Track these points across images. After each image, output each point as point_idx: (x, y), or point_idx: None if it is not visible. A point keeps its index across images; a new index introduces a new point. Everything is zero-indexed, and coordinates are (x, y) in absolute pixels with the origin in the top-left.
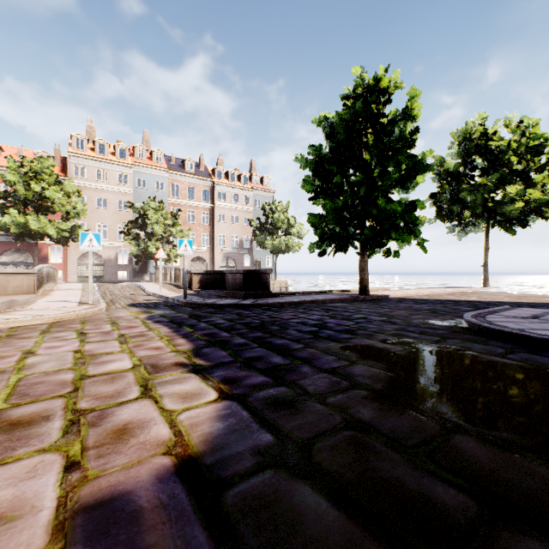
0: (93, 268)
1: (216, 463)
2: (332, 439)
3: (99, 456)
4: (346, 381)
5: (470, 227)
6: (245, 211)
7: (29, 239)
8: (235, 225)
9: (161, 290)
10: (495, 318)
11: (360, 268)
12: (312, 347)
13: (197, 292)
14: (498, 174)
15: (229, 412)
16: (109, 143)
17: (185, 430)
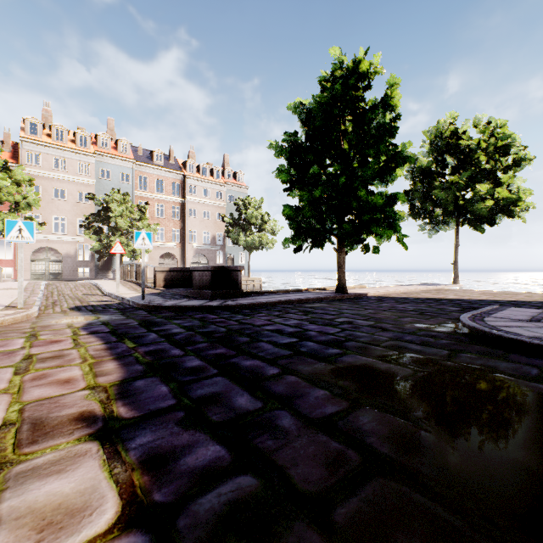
0: (49, 265)
1: None
2: None
3: None
4: (354, 449)
5: (440, 225)
6: (218, 206)
7: None
8: (207, 220)
9: (118, 289)
10: (496, 322)
11: (338, 264)
12: (293, 373)
13: (161, 291)
14: (469, 172)
15: None
16: (68, 129)
17: None
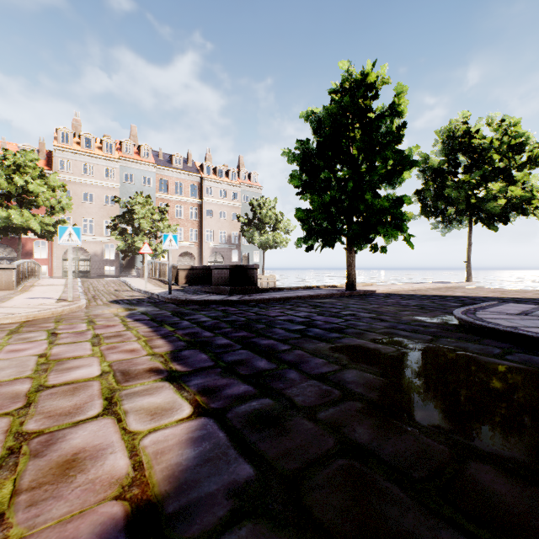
0: (79, 263)
1: (180, 512)
2: (324, 471)
3: (32, 504)
4: (337, 390)
5: (453, 223)
6: (233, 207)
7: (13, 234)
8: (223, 220)
9: (146, 285)
10: (485, 315)
11: (347, 263)
12: (300, 349)
13: (183, 287)
14: (481, 171)
15: (203, 433)
16: (95, 137)
17: (148, 460)
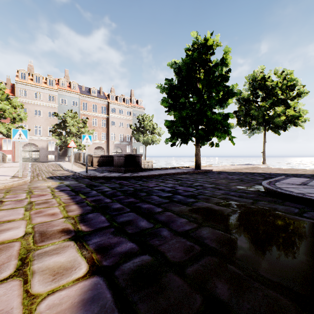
0: (32, 153)
1: None
2: None
3: None
4: (198, 245)
5: (255, 130)
6: (127, 119)
7: None
8: (121, 127)
9: (72, 167)
10: (281, 185)
11: (196, 153)
12: (169, 211)
13: (96, 168)
14: (271, 100)
15: (93, 294)
16: (42, 76)
17: None
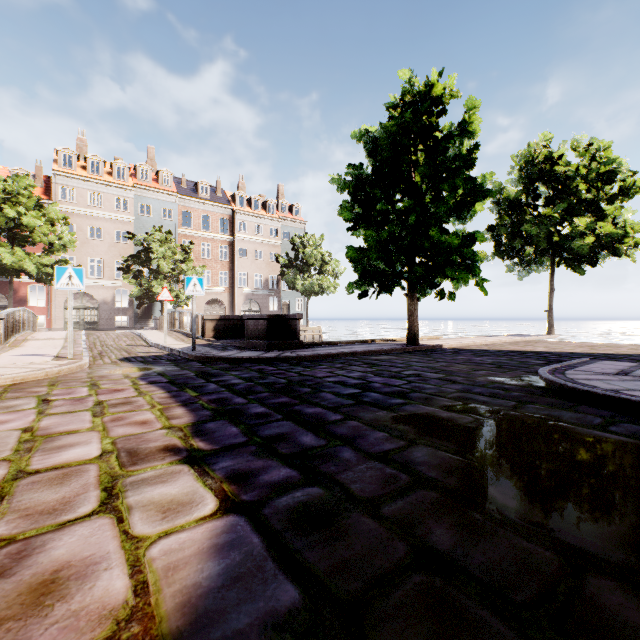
0: (84, 313)
1: None
2: (396, 593)
3: None
4: (405, 474)
5: (532, 266)
6: (271, 245)
7: (3, 277)
8: (259, 261)
9: (165, 340)
10: (577, 375)
11: (409, 312)
12: (355, 419)
13: (211, 341)
14: (566, 204)
15: (232, 538)
16: (104, 161)
17: (155, 580)
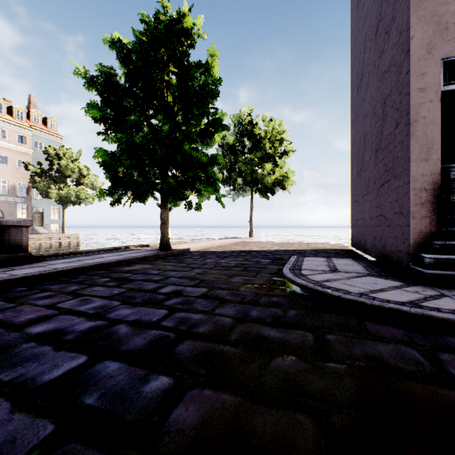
0: None
1: None
2: None
3: None
4: None
5: (241, 192)
6: (20, 152)
7: None
8: (3, 166)
9: None
10: (315, 276)
11: (162, 220)
12: None
13: None
14: (261, 153)
15: None
16: None
17: None
